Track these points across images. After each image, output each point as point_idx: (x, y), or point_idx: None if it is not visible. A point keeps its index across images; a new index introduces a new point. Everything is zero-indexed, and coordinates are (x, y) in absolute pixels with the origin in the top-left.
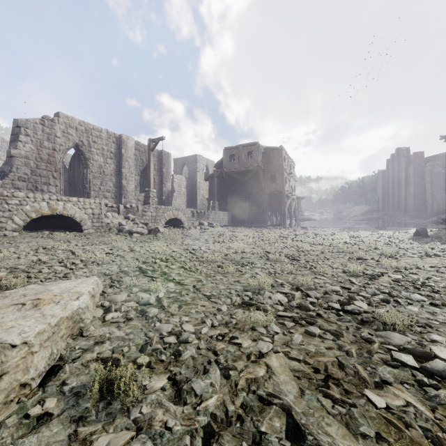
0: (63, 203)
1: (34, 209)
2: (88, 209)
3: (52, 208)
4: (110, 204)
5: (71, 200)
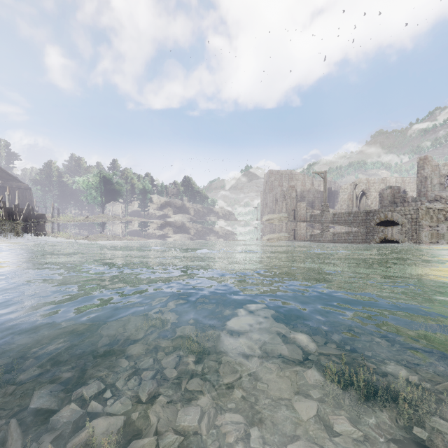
0: (391, 212)
1: (377, 218)
2: (407, 215)
3: (385, 216)
4: (436, 208)
5: (396, 210)
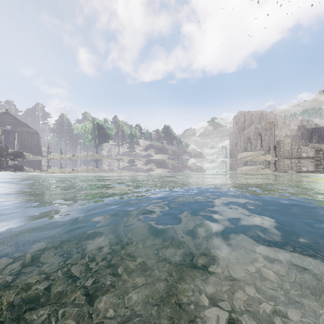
0: None
1: None
2: None
3: None
4: None
5: None
